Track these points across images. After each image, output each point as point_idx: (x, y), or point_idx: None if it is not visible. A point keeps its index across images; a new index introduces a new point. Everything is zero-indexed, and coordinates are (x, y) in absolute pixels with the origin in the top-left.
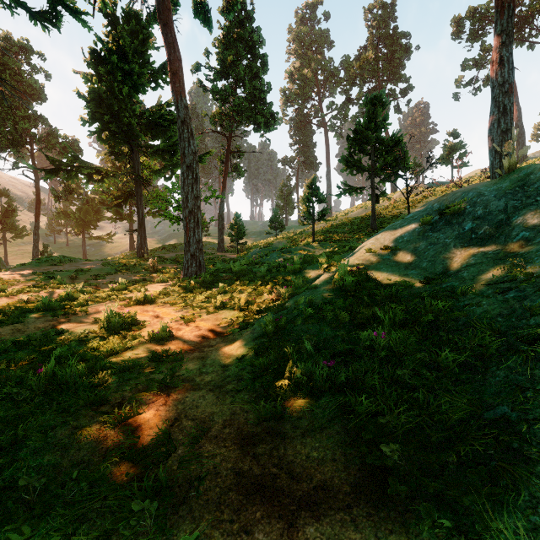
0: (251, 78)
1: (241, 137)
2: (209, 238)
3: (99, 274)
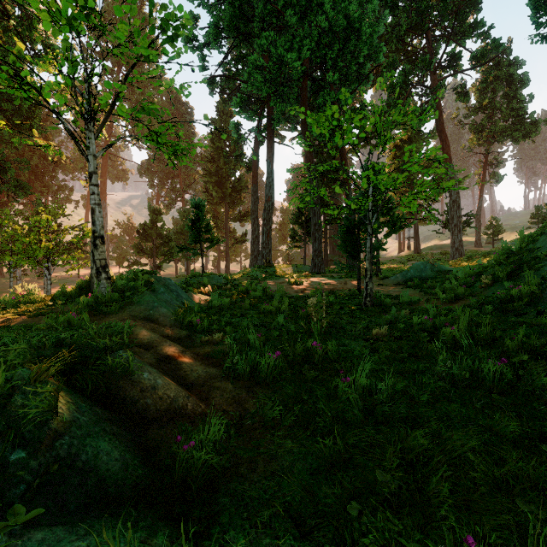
0: (509, 101)
1: (498, 152)
2: (466, 237)
3: (401, 262)
